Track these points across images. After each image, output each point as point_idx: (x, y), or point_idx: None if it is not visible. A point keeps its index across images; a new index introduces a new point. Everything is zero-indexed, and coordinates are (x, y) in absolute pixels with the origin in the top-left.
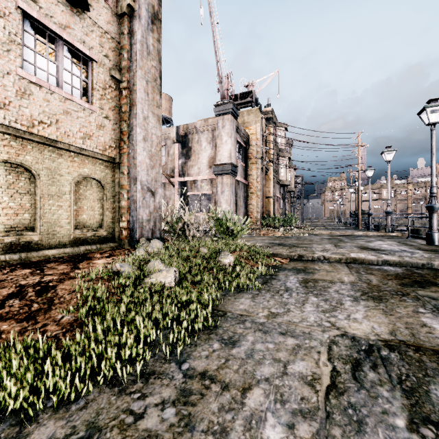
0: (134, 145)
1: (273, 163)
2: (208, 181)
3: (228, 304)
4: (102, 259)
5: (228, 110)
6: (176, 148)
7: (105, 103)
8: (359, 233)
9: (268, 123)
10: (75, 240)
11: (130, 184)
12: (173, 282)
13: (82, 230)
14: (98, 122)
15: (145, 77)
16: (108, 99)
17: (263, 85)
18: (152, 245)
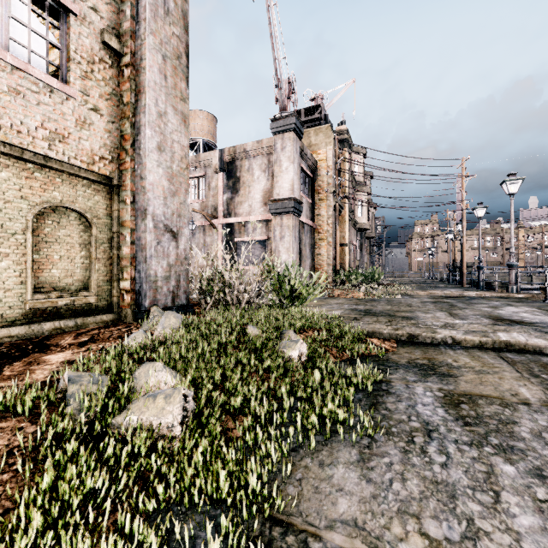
0: (142, 156)
1: (349, 200)
2: (262, 223)
3: (307, 495)
4: (66, 351)
5: (289, 126)
6: (220, 179)
7: (93, 87)
8: (470, 294)
9: (342, 147)
10: (35, 312)
11: (136, 219)
12: (179, 427)
13: (49, 294)
14: (79, 116)
15: (160, 48)
16: (97, 79)
17: (334, 98)
18: (163, 323)
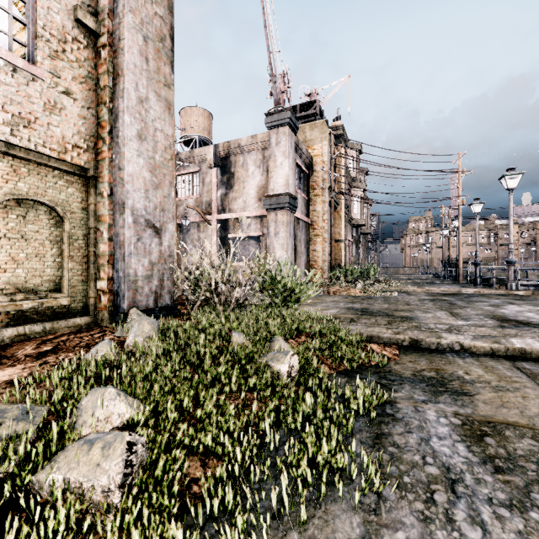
0: (121, 144)
1: (344, 196)
2: (256, 219)
3: None
4: (17, 365)
5: (284, 121)
6: (214, 174)
7: (65, 68)
8: (468, 291)
9: (338, 142)
10: None
11: (114, 213)
12: (117, 491)
13: (13, 297)
14: (48, 99)
15: (141, 28)
16: (70, 60)
17: (329, 94)
18: (135, 330)
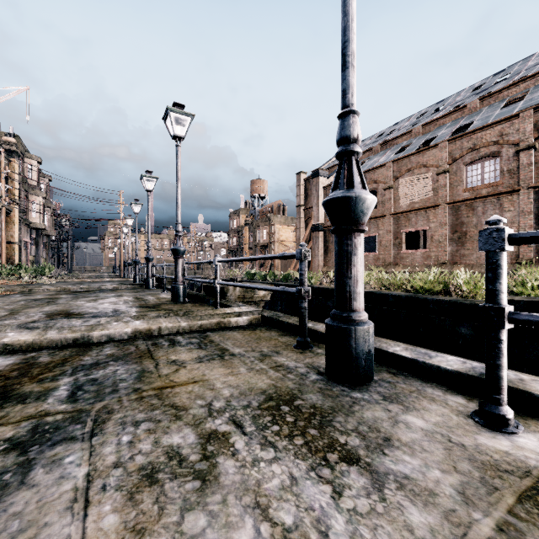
0: None
1: (18, 204)
2: None
3: None
4: None
5: None
6: None
7: None
8: (107, 280)
9: (11, 156)
10: None
11: None
12: None
13: None
14: None
15: None
16: None
17: (2, 97)
18: None
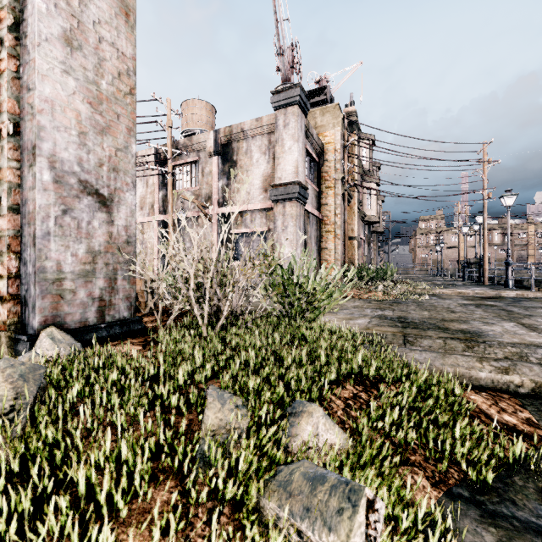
0: (29, 47)
1: (358, 189)
2: (262, 212)
3: None
4: None
5: (293, 99)
6: (214, 163)
7: None
8: (509, 294)
9: (351, 130)
10: None
11: (21, 166)
12: None
13: None
14: None
15: None
16: None
17: (340, 81)
18: None
